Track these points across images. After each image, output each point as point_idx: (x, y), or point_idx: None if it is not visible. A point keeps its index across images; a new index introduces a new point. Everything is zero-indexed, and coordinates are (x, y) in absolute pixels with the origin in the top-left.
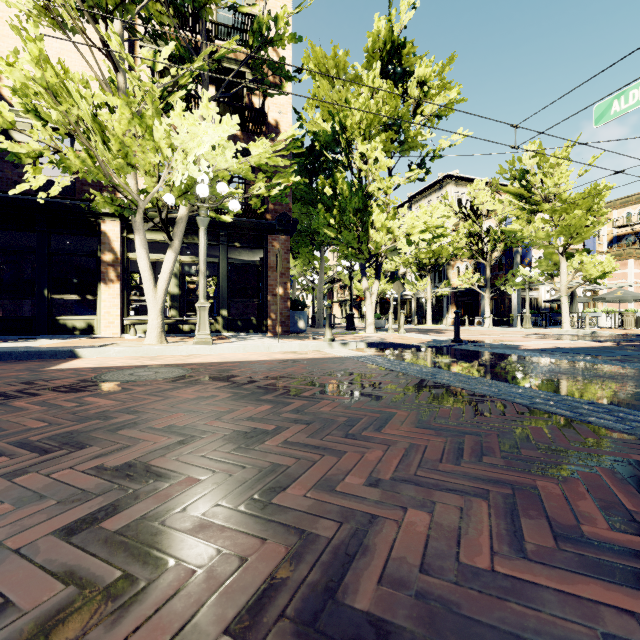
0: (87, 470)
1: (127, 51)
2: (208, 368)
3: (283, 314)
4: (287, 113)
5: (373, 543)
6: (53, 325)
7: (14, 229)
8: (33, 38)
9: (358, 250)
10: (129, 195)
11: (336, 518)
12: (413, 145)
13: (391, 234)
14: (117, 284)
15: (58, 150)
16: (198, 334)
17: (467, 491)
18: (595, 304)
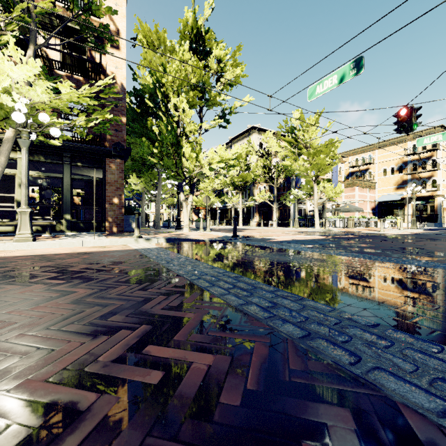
0: None
1: None
2: None
3: (118, 218)
4: (122, 68)
5: None
6: None
7: None
8: None
9: (177, 173)
10: None
11: None
12: (214, 102)
13: (199, 163)
14: None
15: None
16: (19, 233)
17: None
18: (338, 213)
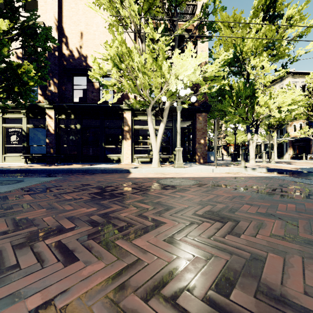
0: (269, 236)
1: (133, 35)
2: (202, 180)
3: (203, 153)
4: (205, 50)
5: None
6: (105, 158)
7: (92, 118)
8: (119, 33)
9: (245, 118)
10: (147, 99)
11: None
12: (281, 56)
13: (267, 108)
14: (130, 140)
15: (120, 82)
16: (177, 163)
17: None
18: None
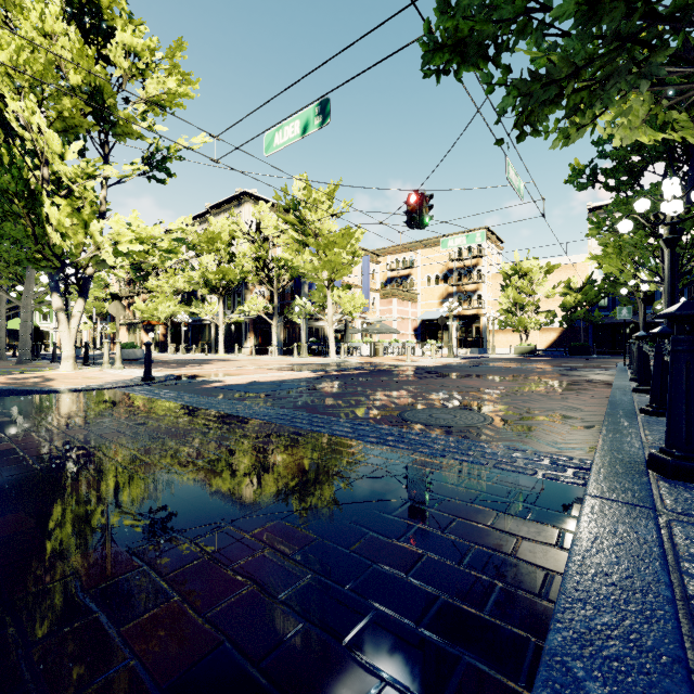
0: None
1: None
2: None
3: None
4: None
5: None
6: None
7: None
8: None
9: (41, 254)
10: None
11: None
12: (128, 131)
13: (94, 239)
14: None
15: None
16: None
17: None
18: (371, 335)
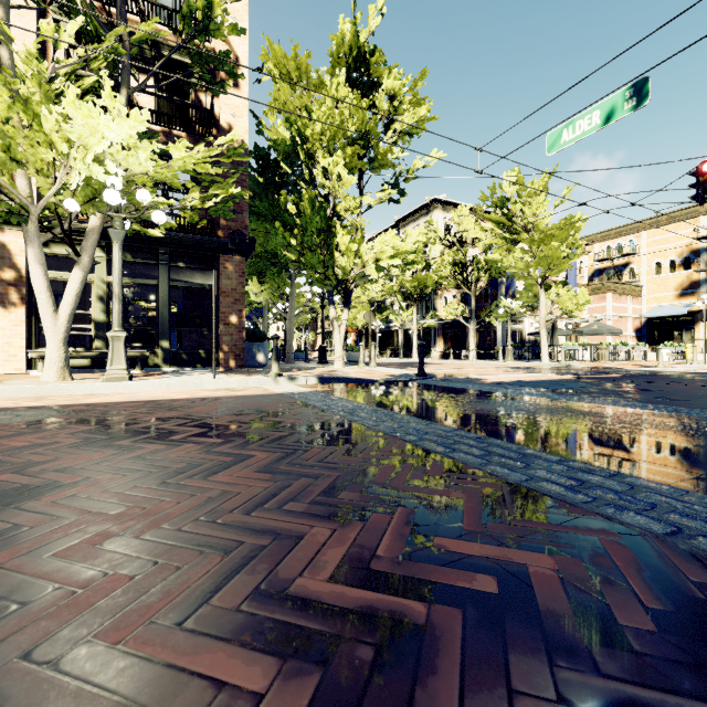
0: None
1: (35, 23)
2: (95, 409)
3: (238, 346)
4: (243, 116)
5: (8, 623)
6: None
7: None
8: None
9: (324, 275)
10: (16, 198)
11: (2, 593)
12: (383, 163)
13: (360, 259)
14: (21, 308)
15: None
16: (110, 369)
17: (219, 545)
18: (577, 337)
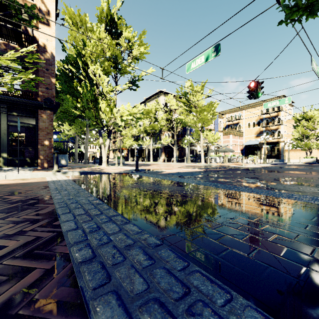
0: None
1: None
2: None
3: (49, 156)
4: (52, 41)
5: None
6: None
7: None
8: None
9: (96, 122)
10: None
11: None
12: (125, 71)
13: (114, 115)
14: None
15: None
16: None
17: None
18: (219, 153)
